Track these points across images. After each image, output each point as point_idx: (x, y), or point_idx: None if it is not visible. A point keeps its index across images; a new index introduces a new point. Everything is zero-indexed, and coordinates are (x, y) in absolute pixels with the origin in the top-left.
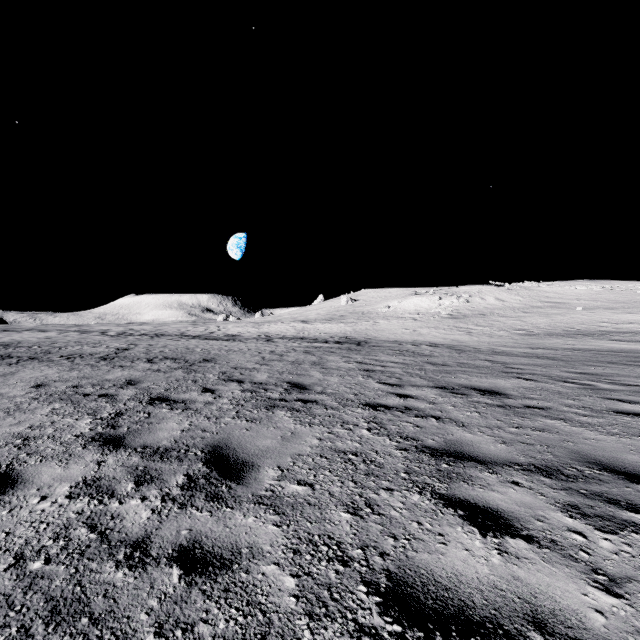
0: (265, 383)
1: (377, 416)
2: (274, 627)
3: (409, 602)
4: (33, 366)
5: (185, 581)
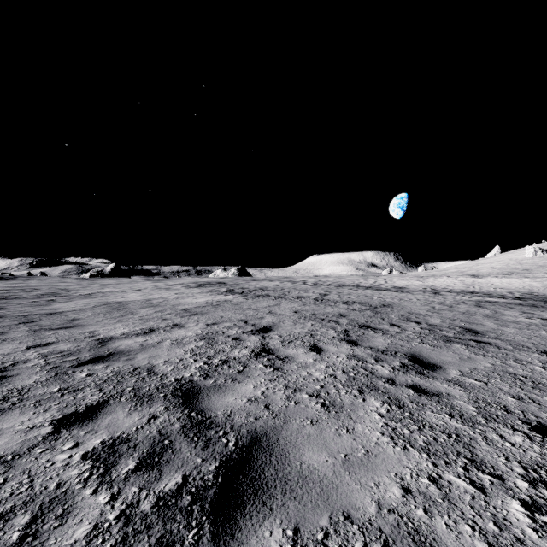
0: (439, 325)
1: None
2: (465, 416)
3: None
4: (284, 301)
5: (417, 394)
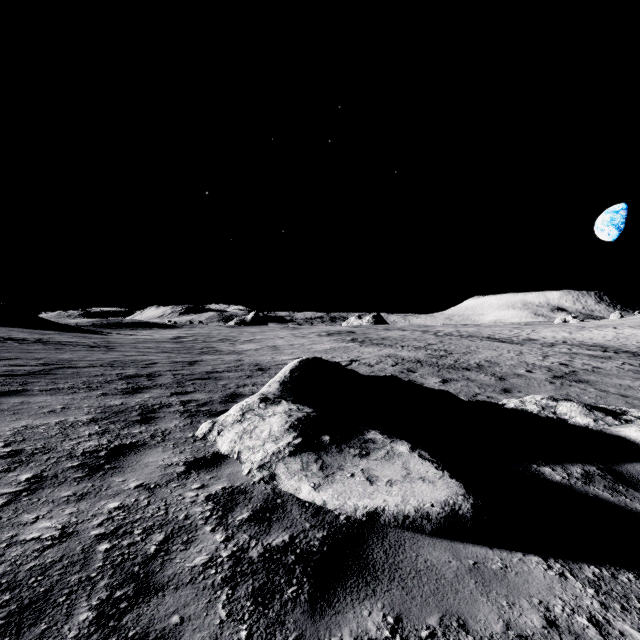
0: (465, 363)
1: (478, 374)
2: None
3: (411, 380)
4: (388, 348)
5: None
